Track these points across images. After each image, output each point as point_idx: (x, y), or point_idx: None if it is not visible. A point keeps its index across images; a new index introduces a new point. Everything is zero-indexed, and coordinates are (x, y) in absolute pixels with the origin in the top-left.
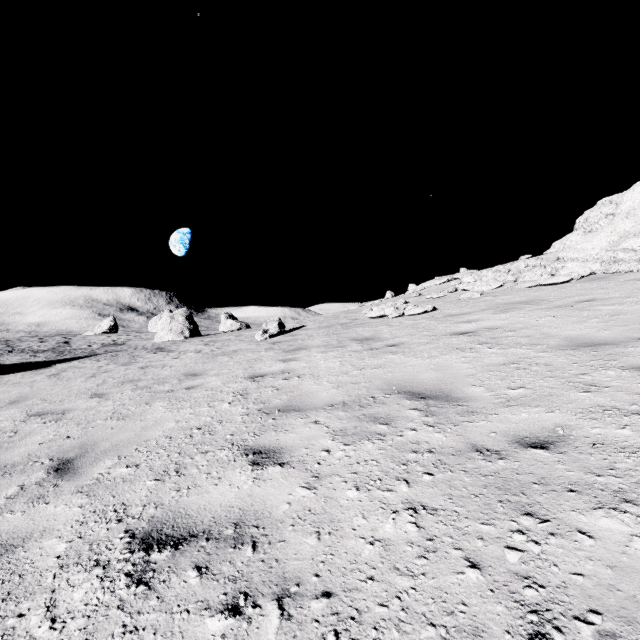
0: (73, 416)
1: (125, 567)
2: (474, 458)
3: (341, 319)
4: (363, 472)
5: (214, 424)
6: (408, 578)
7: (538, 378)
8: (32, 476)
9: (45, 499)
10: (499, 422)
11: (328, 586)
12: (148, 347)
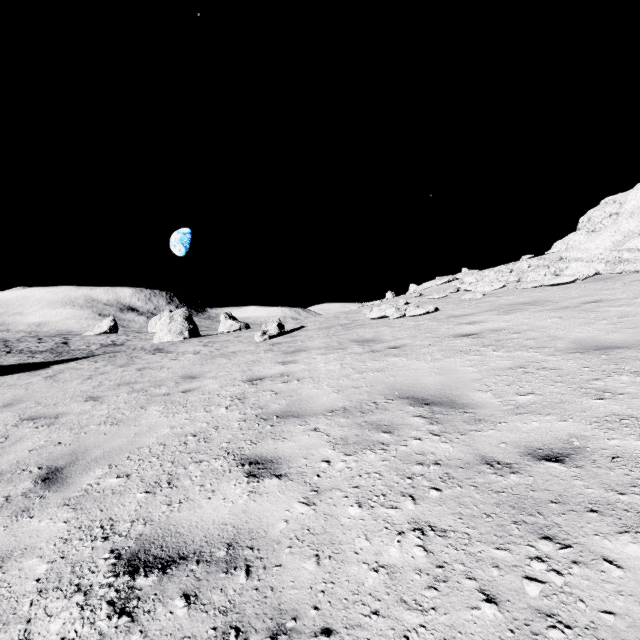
0: (66, 420)
1: (108, 594)
2: (484, 472)
3: (341, 320)
4: (365, 486)
5: (210, 430)
6: (417, 613)
7: (548, 383)
8: (19, 486)
9: (30, 512)
10: (509, 431)
11: (328, 621)
12: (147, 348)
